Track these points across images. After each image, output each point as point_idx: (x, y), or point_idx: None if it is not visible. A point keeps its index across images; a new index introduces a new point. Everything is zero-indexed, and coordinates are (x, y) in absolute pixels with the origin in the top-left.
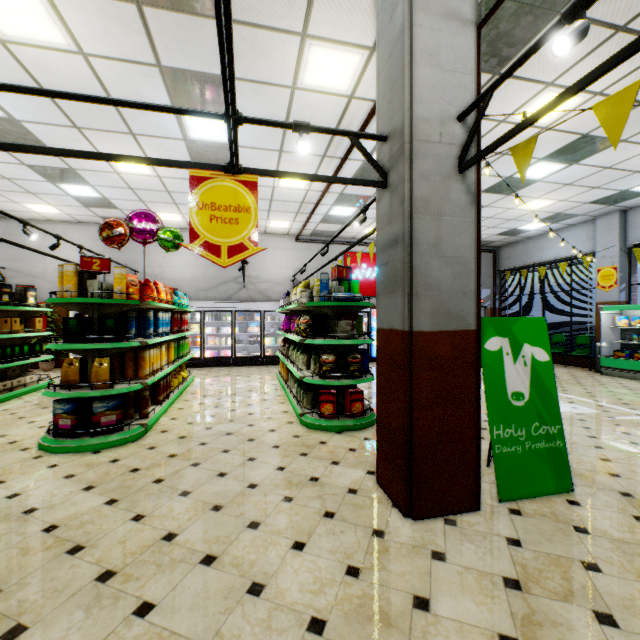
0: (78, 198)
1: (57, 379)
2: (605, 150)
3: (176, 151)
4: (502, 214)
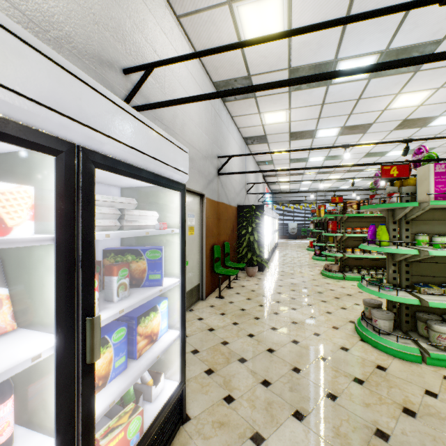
0: (310, 131)
1: (307, 271)
2: (367, 181)
3: (380, 150)
4: (315, 185)
